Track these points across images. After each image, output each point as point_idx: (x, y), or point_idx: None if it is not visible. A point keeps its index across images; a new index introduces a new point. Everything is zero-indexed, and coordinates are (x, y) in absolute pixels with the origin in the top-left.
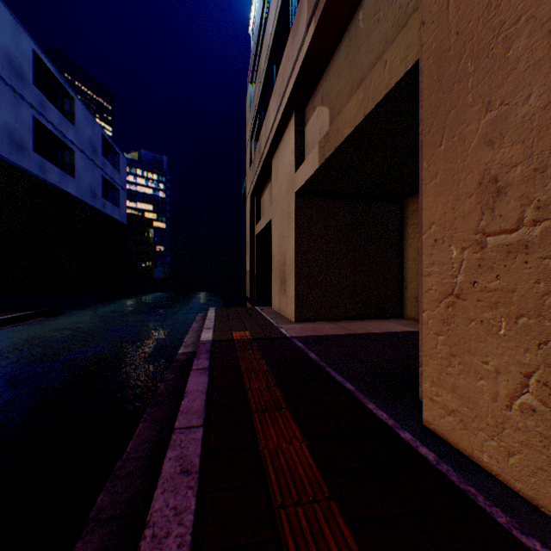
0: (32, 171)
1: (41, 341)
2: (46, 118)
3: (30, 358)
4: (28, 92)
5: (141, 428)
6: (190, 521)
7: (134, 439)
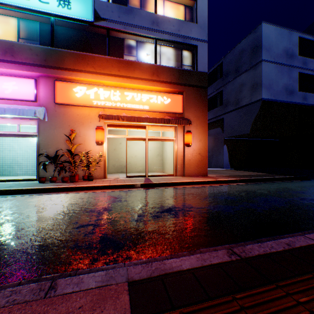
0: (297, 102)
1: (287, 190)
2: (305, 69)
3: (277, 195)
4: (295, 62)
5: (297, 233)
6: (272, 250)
7: (290, 234)
